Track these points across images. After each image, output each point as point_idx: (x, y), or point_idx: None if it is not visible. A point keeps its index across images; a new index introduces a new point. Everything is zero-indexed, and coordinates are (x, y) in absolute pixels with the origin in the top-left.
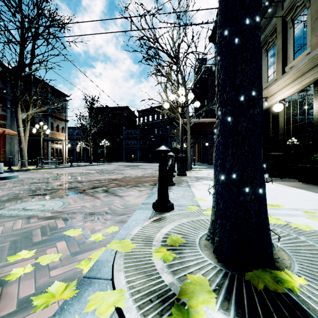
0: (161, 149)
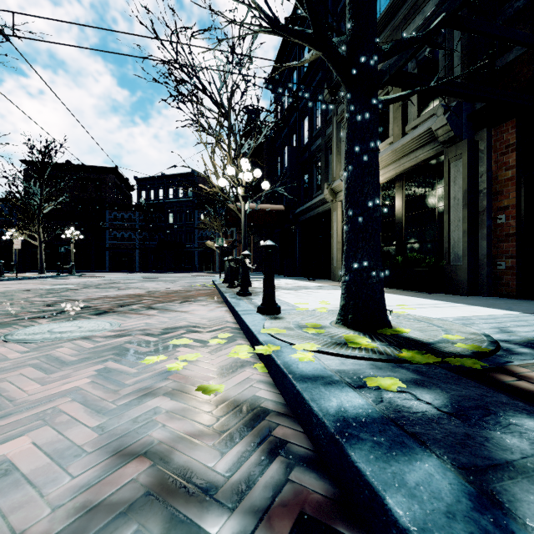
0: (269, 244)
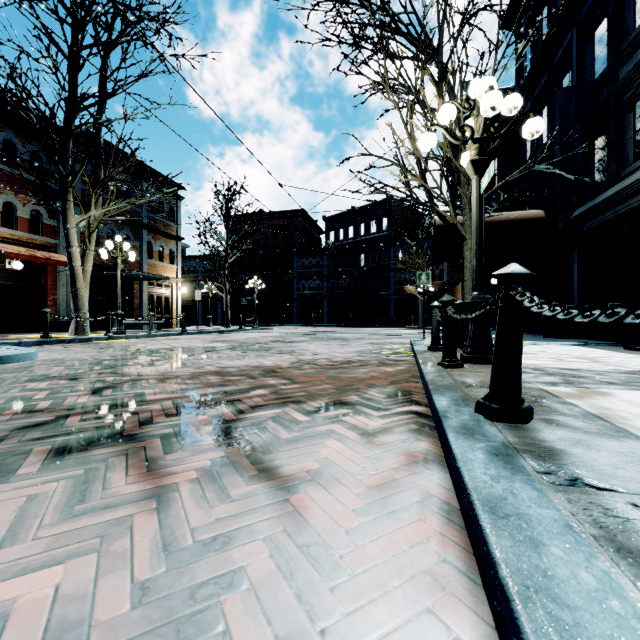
0: None
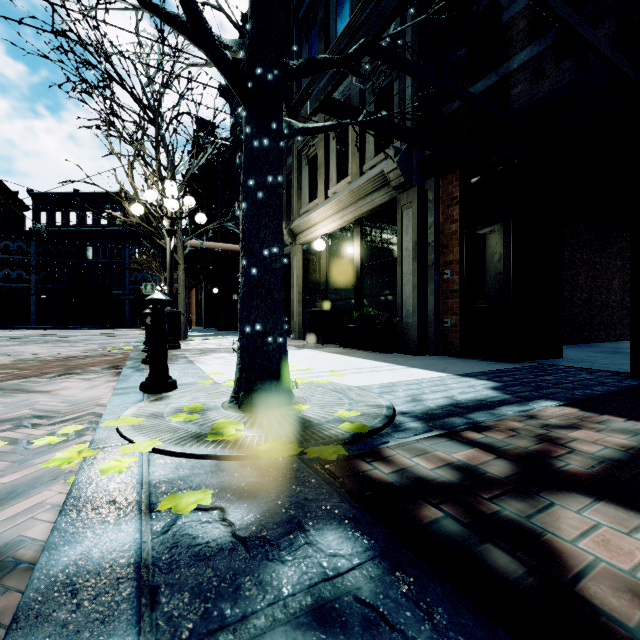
0: (158, 297)
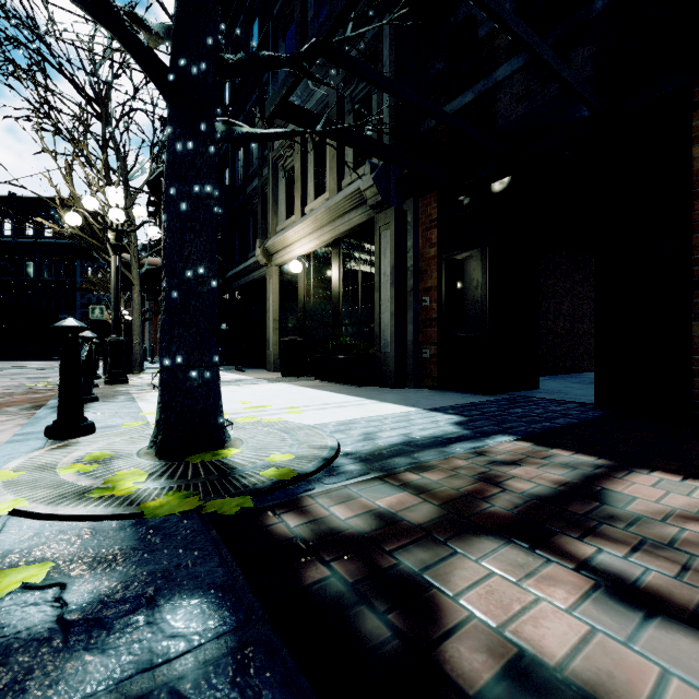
0: (68, 324)
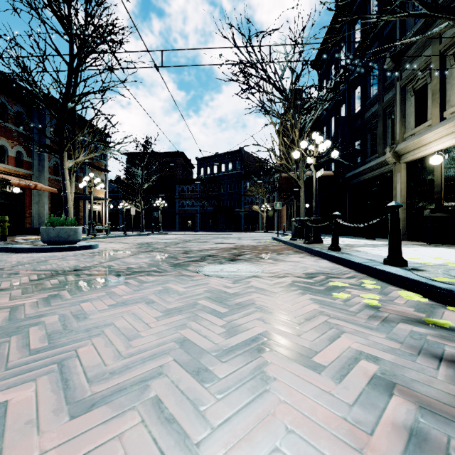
0: (397, 204)
